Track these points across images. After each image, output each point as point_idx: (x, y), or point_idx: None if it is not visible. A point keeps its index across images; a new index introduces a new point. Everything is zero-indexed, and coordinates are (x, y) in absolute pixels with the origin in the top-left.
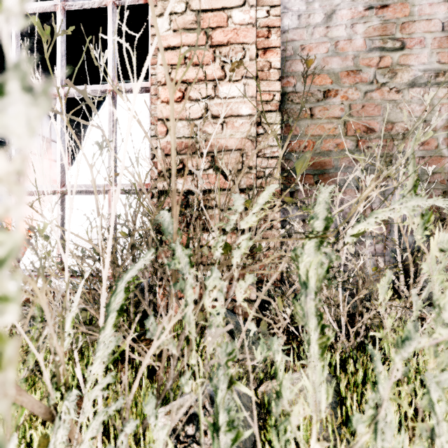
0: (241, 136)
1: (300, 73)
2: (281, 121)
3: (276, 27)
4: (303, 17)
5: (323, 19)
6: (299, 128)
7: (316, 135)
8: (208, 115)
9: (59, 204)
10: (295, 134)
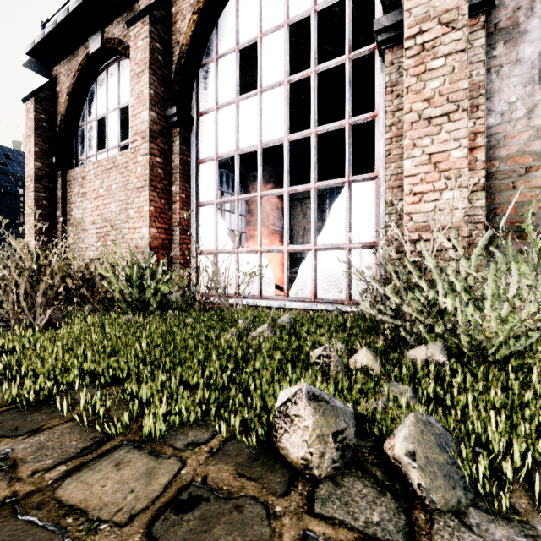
0: (457, 220)
1: (503, 156)
2: (486, 194)
3: (481, 132)
4: (506, 115)
5: (524, 114)
6: (502, 197)
7: (518, 201)
8: (436, 210)
9: (313, 256)
10: (498, 202)
